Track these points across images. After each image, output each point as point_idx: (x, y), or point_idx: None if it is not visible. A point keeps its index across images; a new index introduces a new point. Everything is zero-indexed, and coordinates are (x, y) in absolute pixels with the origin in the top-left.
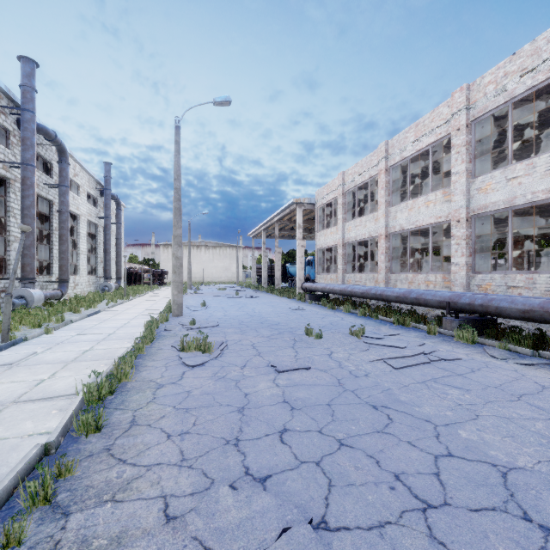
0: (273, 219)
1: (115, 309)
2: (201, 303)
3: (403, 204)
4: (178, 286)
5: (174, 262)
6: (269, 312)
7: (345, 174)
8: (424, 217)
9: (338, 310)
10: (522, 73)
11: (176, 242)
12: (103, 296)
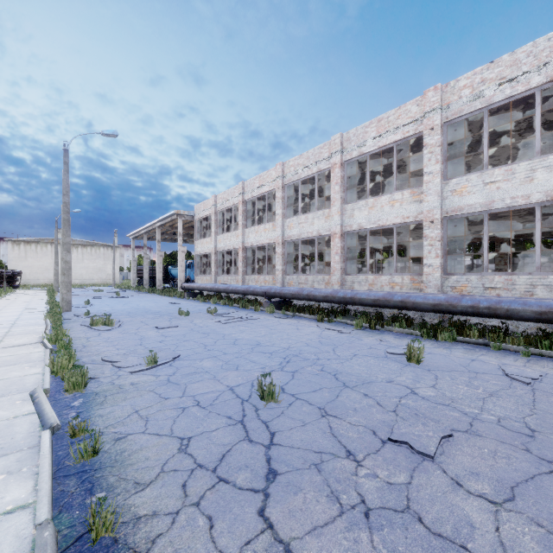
0: (155, 224)
1: None
2: (85, 302)
3: (253, 228)
4: (67, 286)
5: (63, 265)
6: (152, 306)
7: (217, 197)
8: (263, 239)
9: (208, 303)
10: (304, 167)
11: (65, 249)
12: None
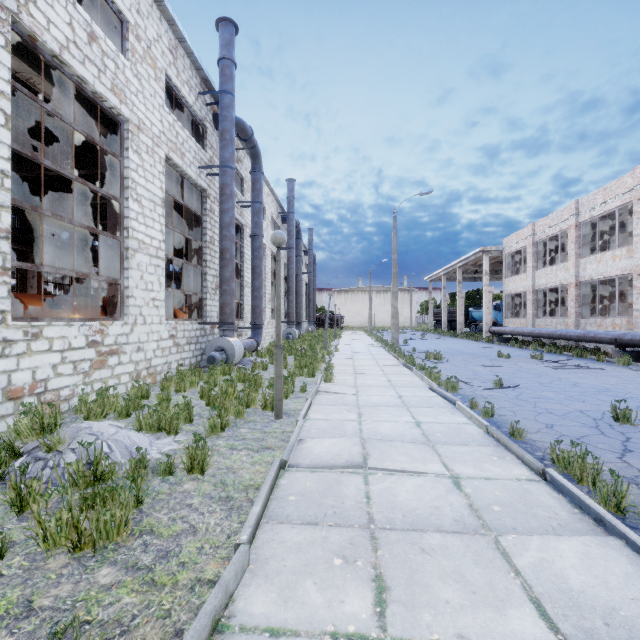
0: (456, 265)
1: (345, 343)
2: (404, 341)
3: (592, 257)
4: (395, 327)
5: (392, 310)
6: (463, 348)
7: (535, 225)
8: (610, 270)
9: (525, 349)
10: None
11: (394, 297)
12: (320, 335)
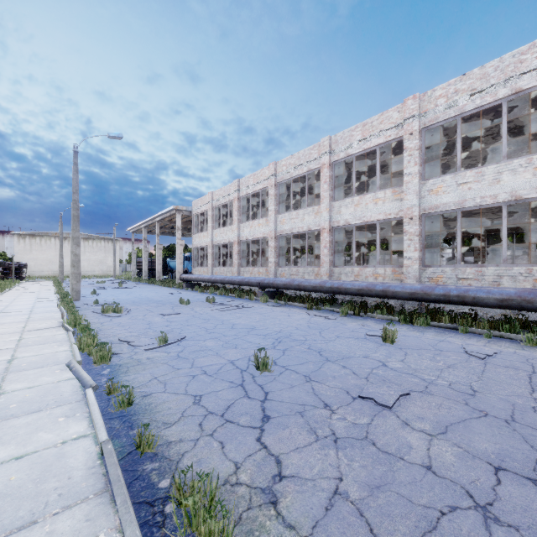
0: (155, 219)
1: (3, 299)
2: (92, 292)
3: (247, 223)
4: (77, 277)
5: (73, 258)
6: (154, 296)
7: (213, 194)
8: (257, 233)
9: (206, 293)
10: (295, 166)
11: (75, 243)
12: None
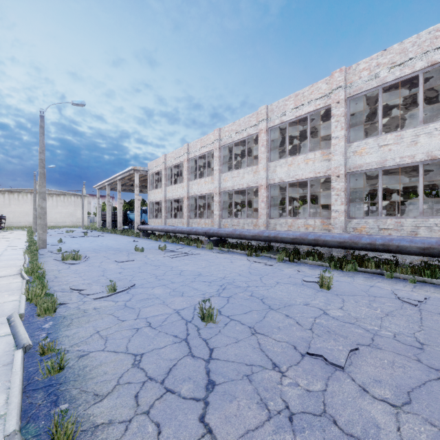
0: (116, 178)
1: None
2: (58, 240)
3: (195, 180)
4: (43, 227)
5: (39, 211)
6: (113, 243)
7: (166, 156)
8: (204, 189)
9: (159, 241)
10: (236, 132)
11: (41, 197)
12: None
